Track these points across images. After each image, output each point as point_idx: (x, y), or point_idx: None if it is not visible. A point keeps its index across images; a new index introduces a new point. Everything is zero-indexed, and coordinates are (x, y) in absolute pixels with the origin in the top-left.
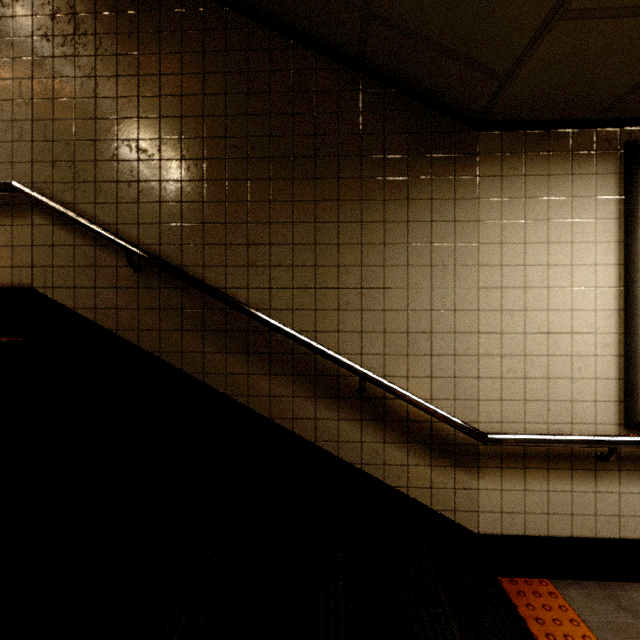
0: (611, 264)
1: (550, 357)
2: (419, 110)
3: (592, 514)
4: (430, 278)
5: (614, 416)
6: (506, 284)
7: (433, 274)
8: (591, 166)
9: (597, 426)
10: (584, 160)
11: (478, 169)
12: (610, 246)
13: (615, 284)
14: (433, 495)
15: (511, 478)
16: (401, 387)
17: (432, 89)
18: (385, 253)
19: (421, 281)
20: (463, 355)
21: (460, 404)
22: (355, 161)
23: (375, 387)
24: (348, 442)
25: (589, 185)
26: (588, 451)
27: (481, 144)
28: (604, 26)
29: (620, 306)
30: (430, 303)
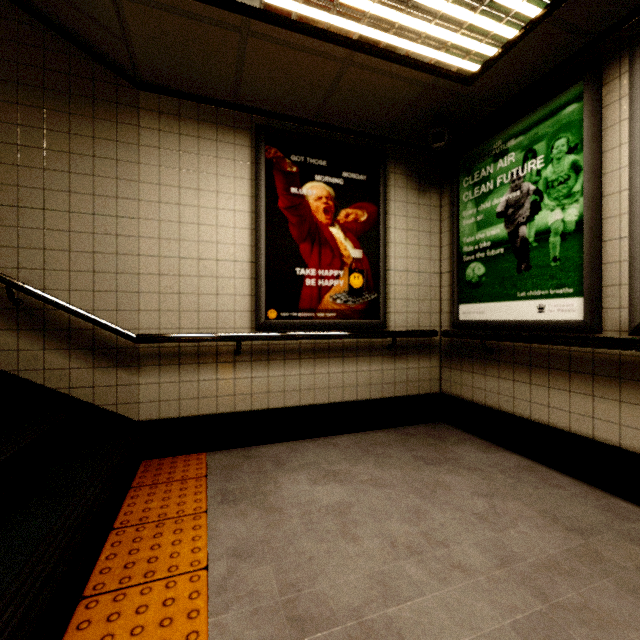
0: (246, 212)
1: (200, 278)
2: (82, 57)
3: (232, 395)
4: (93, 205)
5: (248, 322)
6: (164, 218)
7: (96, 202)
8: (231, 137)
9: (236, 330)
10: (226, 132)
11: (139, 120)
12: (245, 198)
13: (249, 227)
14: (96, 393)
15: (168, 373)
16: (63, 299)
17: (88, 40)
18: (45, 178)
19: (84, 207)
20: (125, 273)
21: (122, 314)
22: (11, 87)
23: (34, 299)
24: (3, 351)
25: (230, 151)
26: (229, 348)
27: (142, 101)
28: (163, 16)
29: (252, 243)
30: (93, 227)
